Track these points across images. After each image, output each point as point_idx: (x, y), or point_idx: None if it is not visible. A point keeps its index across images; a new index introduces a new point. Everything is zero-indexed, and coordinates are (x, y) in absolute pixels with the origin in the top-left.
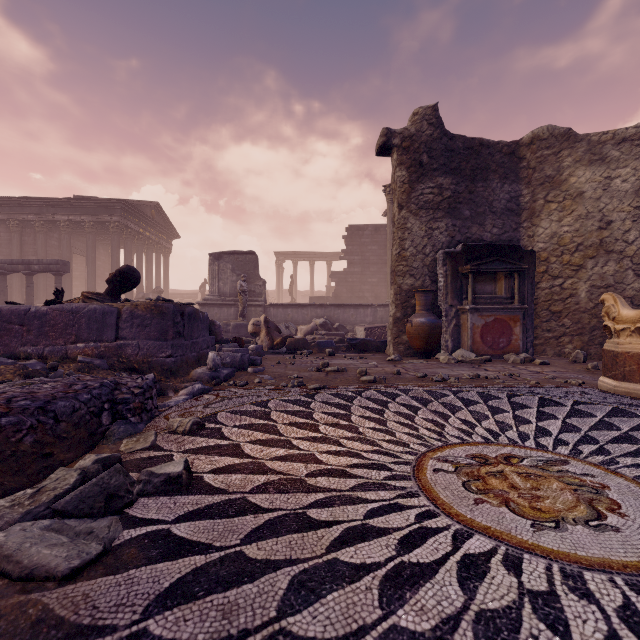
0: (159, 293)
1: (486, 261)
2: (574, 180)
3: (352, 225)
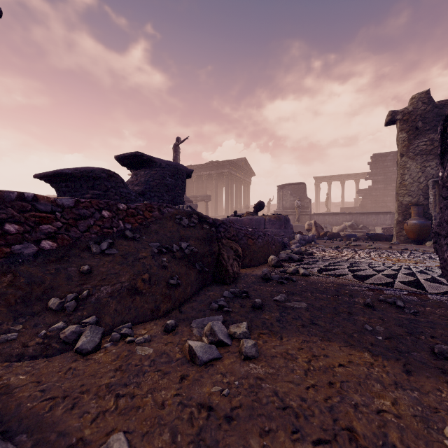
0: (247, 208)
1: None
2: None
3: (376, 154)
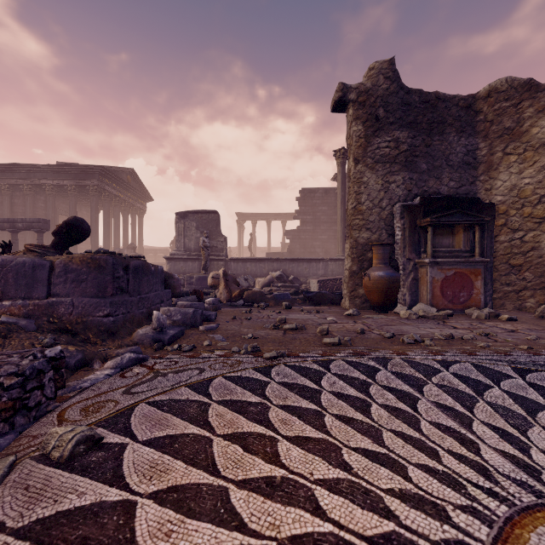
0: (133, 249)
1: (447, 213)
2: (536, 131)
3: (305, 188)
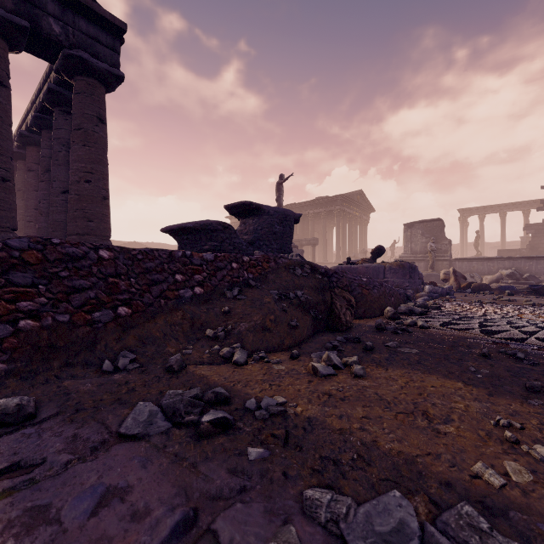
0: (364, 253)
1: None
2: None
3: None
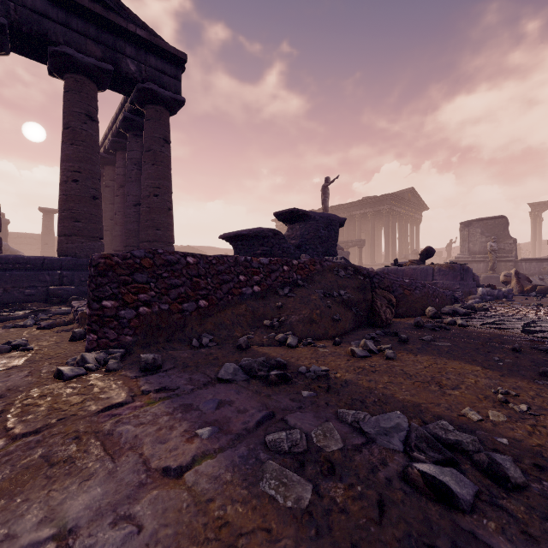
0: (416, 254)
1: None
2: None
3: None
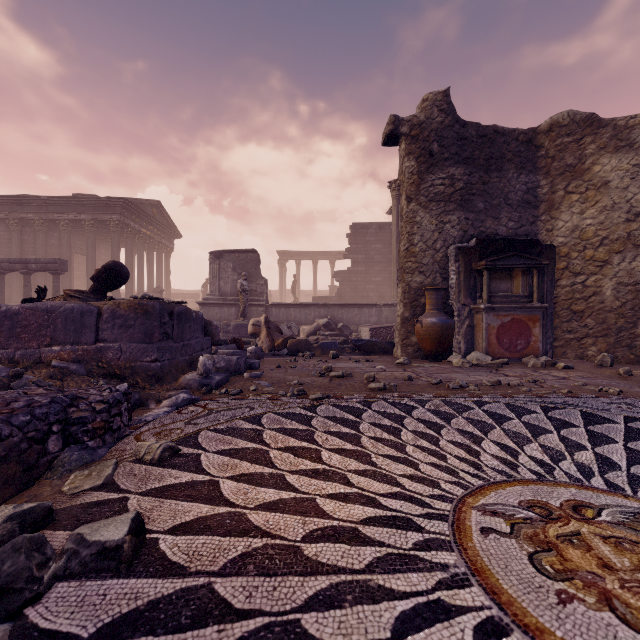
0: (160, 293)
1: (503, 256)
2: (598, 169)
3: (356, 223)
